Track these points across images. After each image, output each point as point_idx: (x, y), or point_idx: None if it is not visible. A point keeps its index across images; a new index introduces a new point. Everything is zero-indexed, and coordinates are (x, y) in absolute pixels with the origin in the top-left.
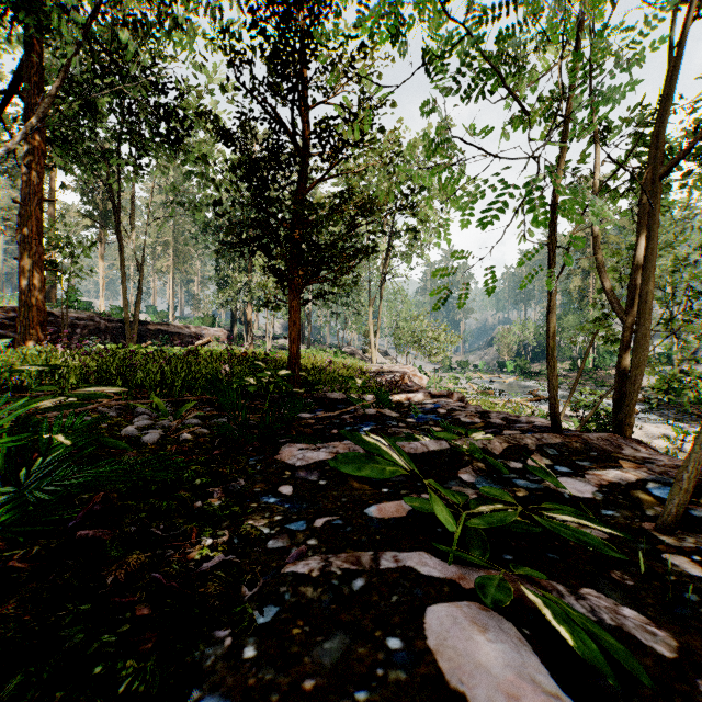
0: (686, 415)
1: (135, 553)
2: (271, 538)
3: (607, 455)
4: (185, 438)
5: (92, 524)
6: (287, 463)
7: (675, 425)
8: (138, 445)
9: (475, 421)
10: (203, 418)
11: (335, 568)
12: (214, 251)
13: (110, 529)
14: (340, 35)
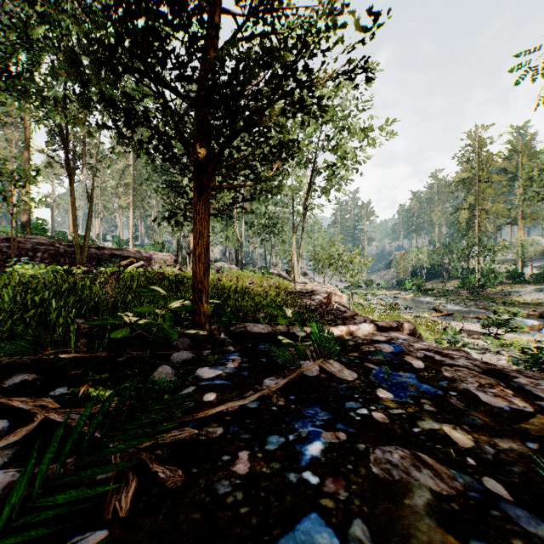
0: None
1: None
2: None
3: None
4: None
5: None
6: None
7: None
8: None
9: (520, 409)
10: None
11: None
12: (162, 189)
13: None
14: None
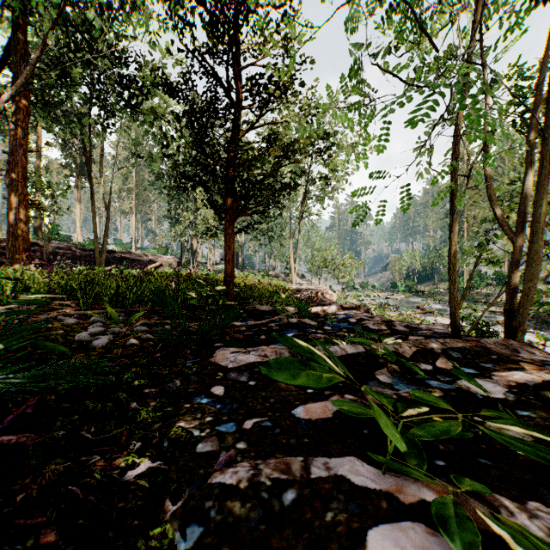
0: (543, 324)
1: (54, 462)
2: (200, 440)
3: (506, 358)
4: (132, 342)
5: (20, 428)
6: (221, 365)
7: (535, 332)
8: (88, 349)
9: (382, 328)
10: (150, 326)
11: (264, 478)
12: (167, 195)
13: (37, 433)
14: (267, 6)
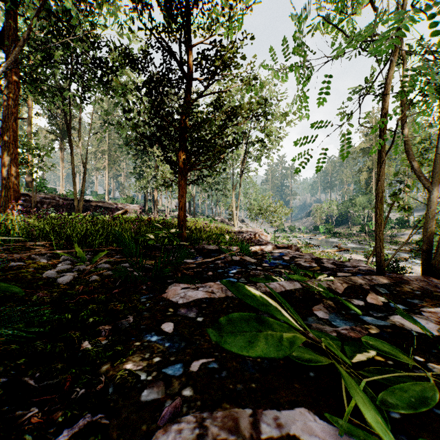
0: None
1: None
2: (146, 386)
3: (429, 294)
4: (94, 279)
5: None
6: (172, 301)
7: None
8: (52, 286)
9: (313, 265)
10: (113, 263)
11: (210, 439)
12: (133, 156)
13: None
14: None
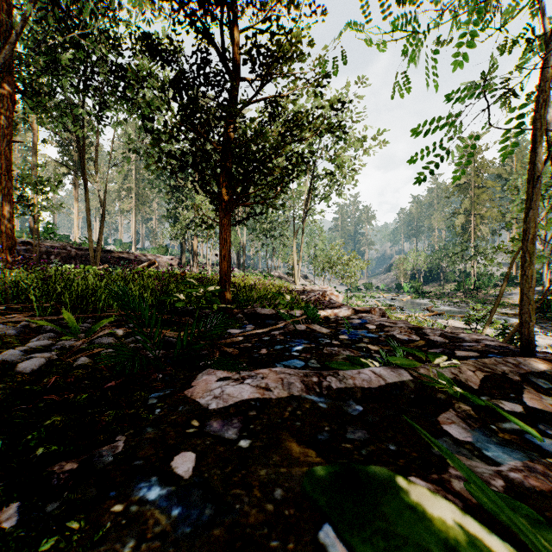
0: None
1: None
2: None
3: None
4: (81, 363)
5: None
6: (198, 403)
7: None
8: (6, 376)
9: (413, 339)
10: (121, 335)
11: None
12: (166, 194)
13: None
14: None
